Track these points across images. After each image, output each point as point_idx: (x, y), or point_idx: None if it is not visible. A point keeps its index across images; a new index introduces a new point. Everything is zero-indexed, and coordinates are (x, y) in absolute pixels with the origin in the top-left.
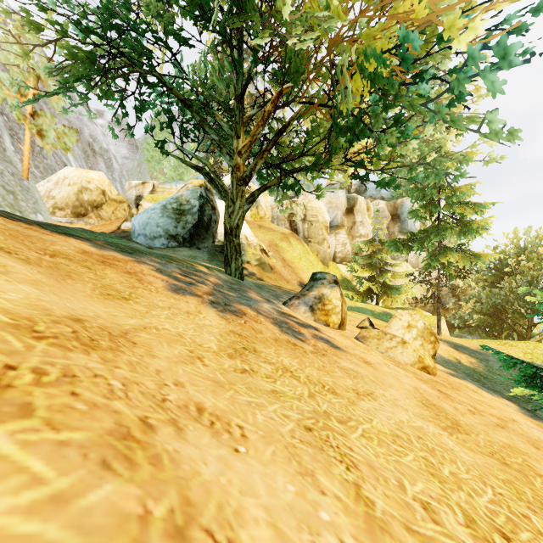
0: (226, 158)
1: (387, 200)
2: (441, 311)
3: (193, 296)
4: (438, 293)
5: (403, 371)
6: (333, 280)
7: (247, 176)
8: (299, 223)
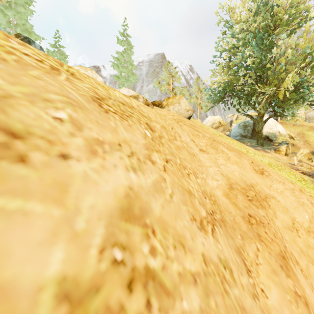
0: (256, 111)
1: None
2: None
3: None
4: None
5: (286, 158)
6: (285, 143)
7: (262, 115)
8: None
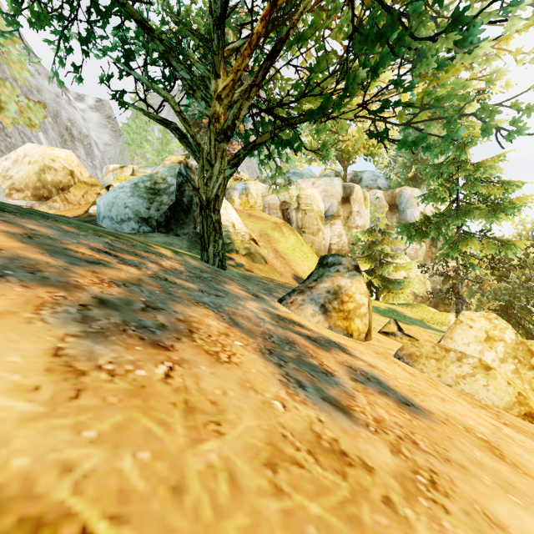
0: (200, 104)
1: (384, 190)
2: (441, 307)
3: (31, 286)
4: (457, 286)
5: (532, 442)
6: (352, 266)
7: (228, 126)
8: (293, 212)
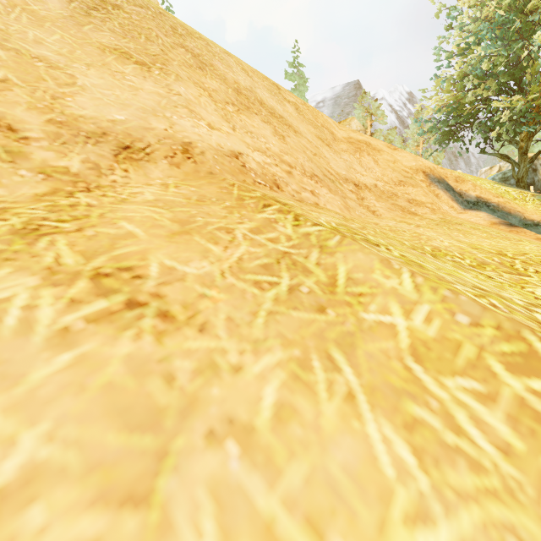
0: (514, 146)
1: None
2: None
3: None
4: None
5: None
6: None
7: (524, 151)
8: None
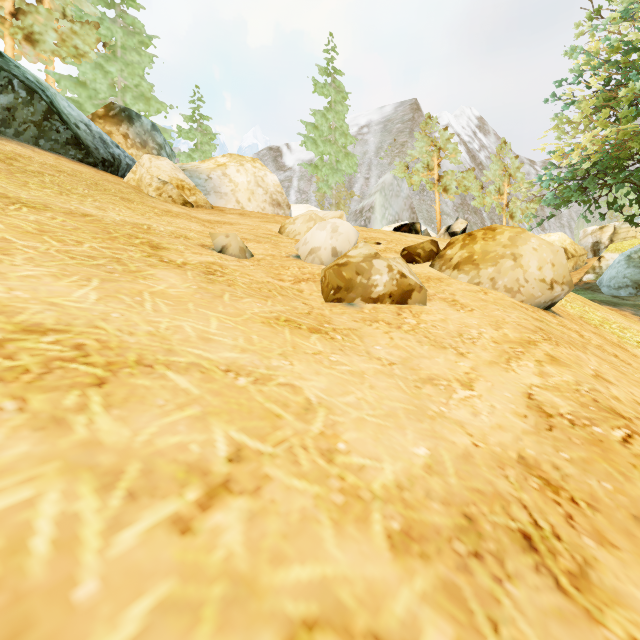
0: None
1: None
2: None
3: None
4: None
5: None
6: None
7: None
8: None
